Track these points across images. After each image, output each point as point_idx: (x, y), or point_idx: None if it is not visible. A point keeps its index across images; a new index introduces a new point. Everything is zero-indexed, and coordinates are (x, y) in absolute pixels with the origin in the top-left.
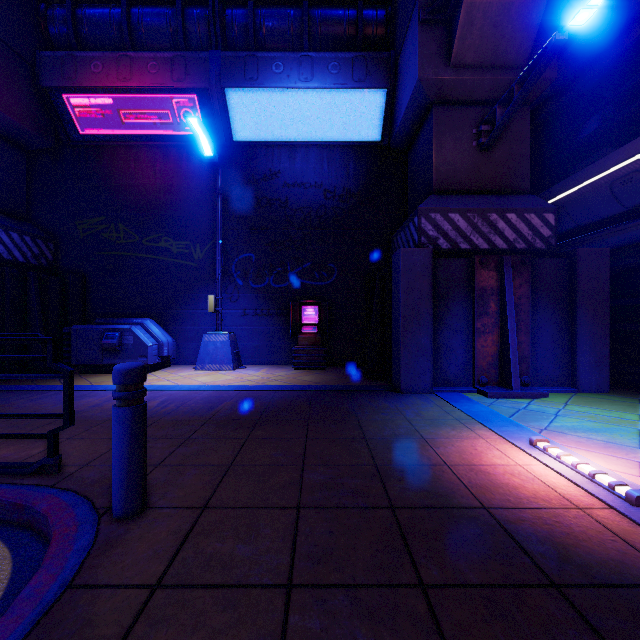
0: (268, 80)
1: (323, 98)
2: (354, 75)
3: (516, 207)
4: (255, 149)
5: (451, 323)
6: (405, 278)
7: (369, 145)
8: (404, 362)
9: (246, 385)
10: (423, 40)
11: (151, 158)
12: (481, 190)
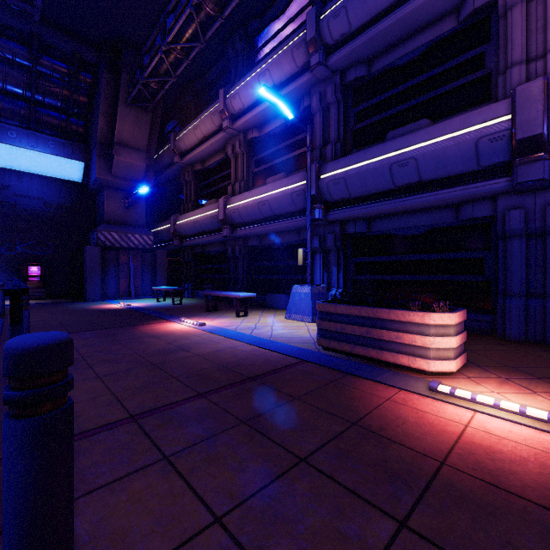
0: (5, 139)
1: (45, 156)
2: (65, 151)
3: (139, 232)
4: None
5: (110, 275)
6: (89, 257)
7: (75, 183)
8: (89, 290)
9: None
10: (99, 162)
11: None
12: (126, 224)
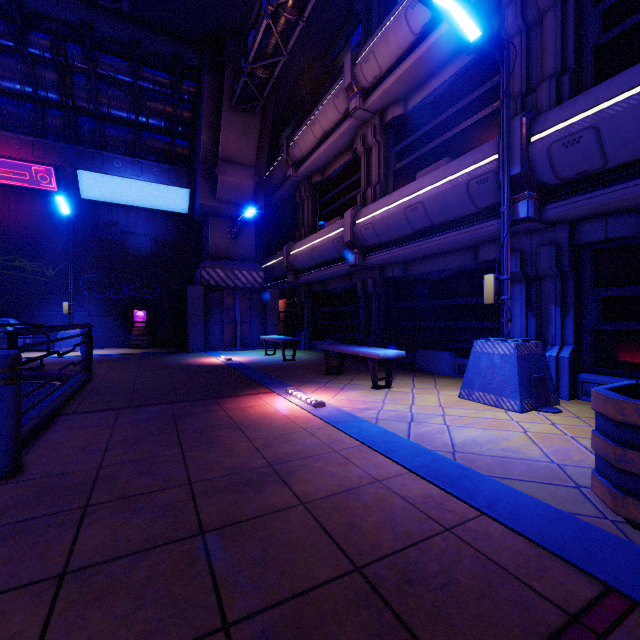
0: (111, 170)
1: (149, 186)
2: (170, 178)
3: (247, 268)
4: (99, 205)
5: (214, 320)
6: (191, 300)
7: (181, 214)
8: (191, 338)
9: (101, 354)
10: (203, 185)
11: (6, 199)
12: (232, 258)
